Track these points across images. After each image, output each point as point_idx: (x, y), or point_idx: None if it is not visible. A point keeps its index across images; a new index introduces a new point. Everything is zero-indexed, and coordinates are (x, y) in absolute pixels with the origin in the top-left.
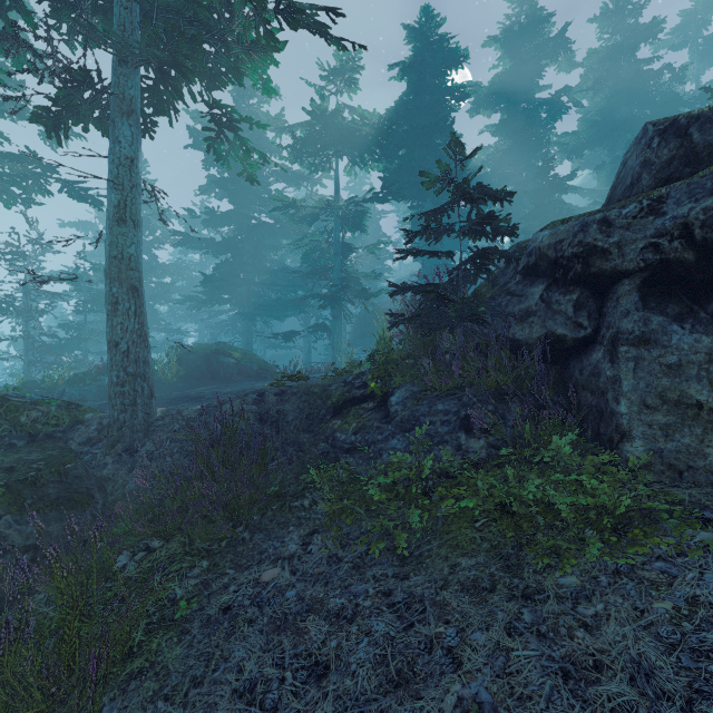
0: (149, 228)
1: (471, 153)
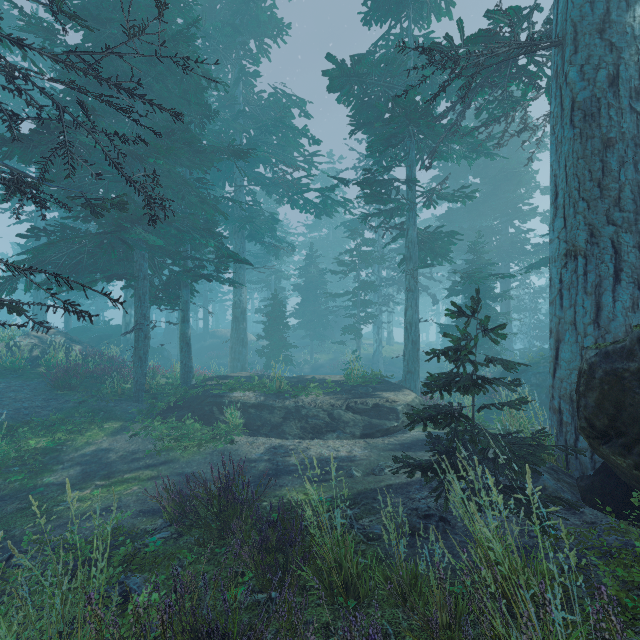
0: None
1: None
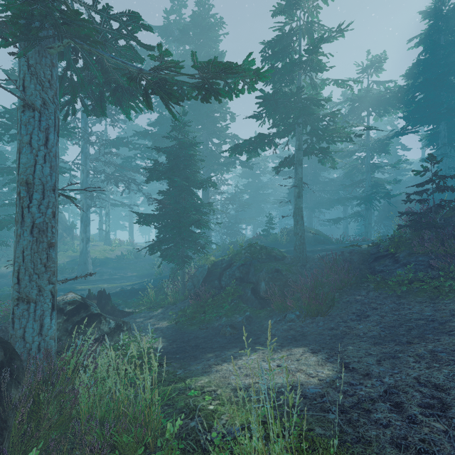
0: (259, 167)
1: (438, 161)
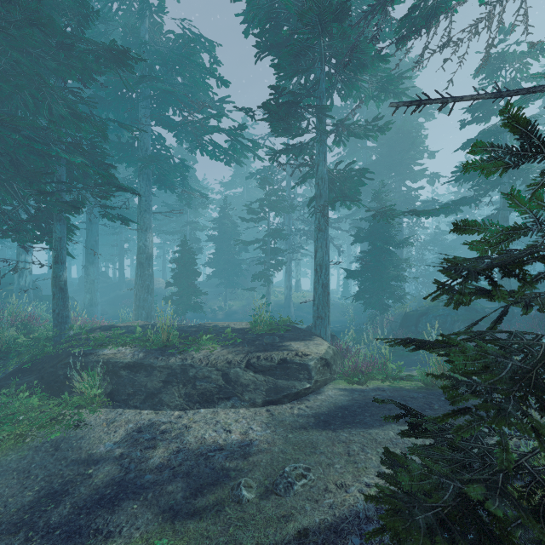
0: None
1: None
